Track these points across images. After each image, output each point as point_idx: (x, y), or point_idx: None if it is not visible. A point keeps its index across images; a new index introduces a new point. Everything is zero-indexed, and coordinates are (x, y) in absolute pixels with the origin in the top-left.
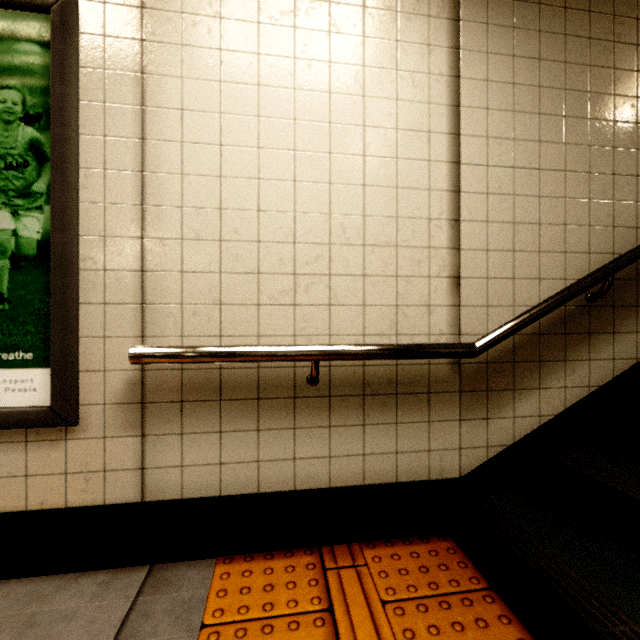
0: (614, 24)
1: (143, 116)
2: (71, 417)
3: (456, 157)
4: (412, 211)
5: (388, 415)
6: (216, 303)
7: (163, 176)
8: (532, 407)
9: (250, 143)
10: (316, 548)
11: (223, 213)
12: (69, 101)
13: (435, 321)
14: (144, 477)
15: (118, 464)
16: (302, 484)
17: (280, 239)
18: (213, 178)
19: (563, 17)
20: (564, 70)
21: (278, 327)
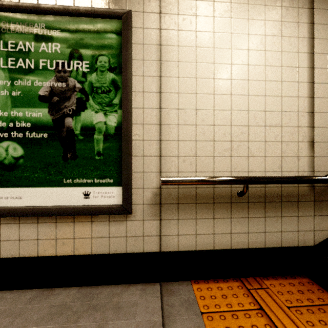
0: None
1: (160, 65)
2: (130, 210)
3: (312, 79)
4: (289, 108)
5: (277, 212)
6: (194, 155)
7: (169, 94)
8: None
9: (210, 76)
10: (237, 278)
11: (197, 111)
12: (129, 60)
13: (301, 164)
14: (161, 240)
15: (149, 233)
16: (234, 246)
17: (224, 124)
18: (192, 94)
19: None
20: None
21: (223, 167)
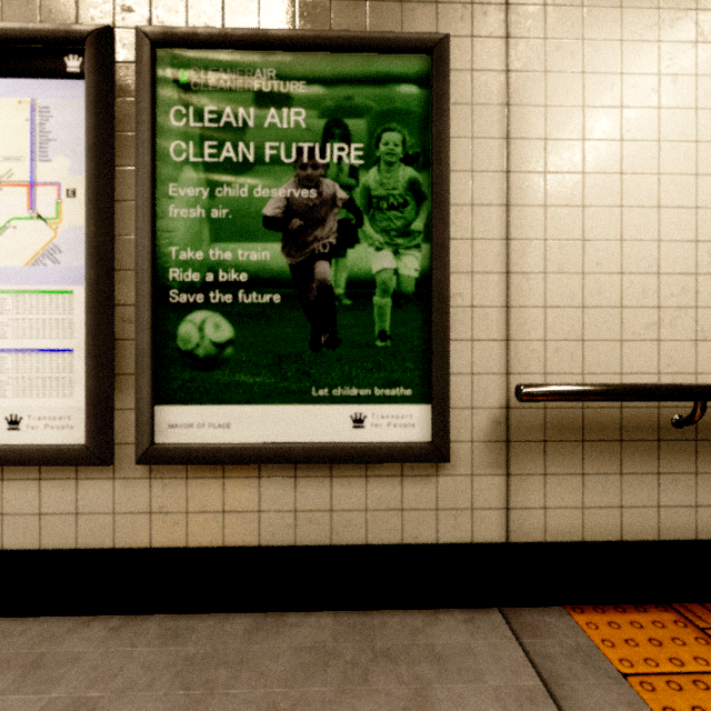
0: None
1: (507, 148)
2: (447, 453)
3: None
4: None
5: None
6: (578, 339)
7: (526, 209)
8: None
9: (612, 169)
10: (665, 605)
11: (585, 244)
12: (446, 139)
13: None
14: (508, 517)
15: (484, 503)
16: (666, 534)
17: (643, 270)
18: (575, 208)
19: None
20: None
21: (641, 364)
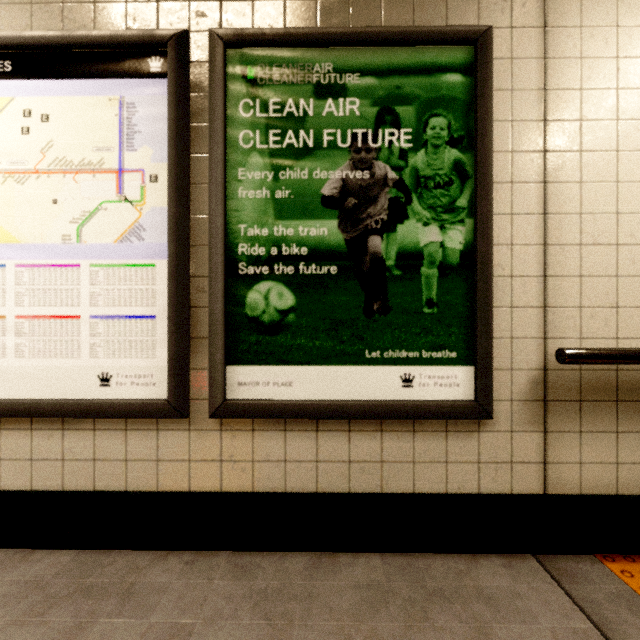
0: None
1: (545, 130)
2: (490, 411)
3: None
4: None
5: None
6: (612, 306)
7: (563, 185)
8: None
9: None
10: None
11: (619, 217)
12: (489, 122)
13: None
14: (546, 471)
15: (523, 457)
16: None
17: None
18: (609, 184)
19: None
20: None
21: None
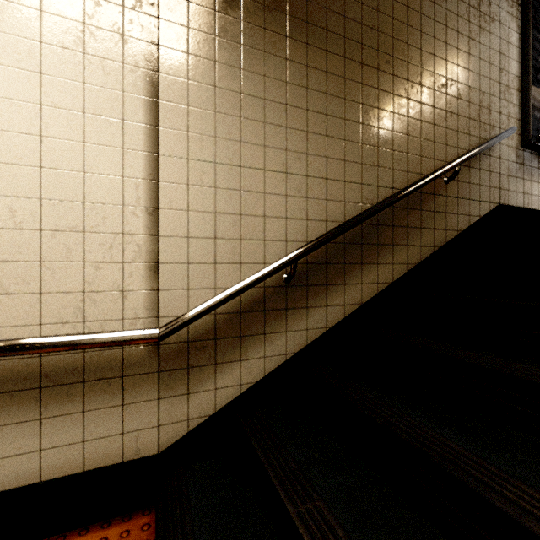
0: (308, 51)
1: None
2: None
3: (154, 148)
4: (103, 197)
5: (73, 404)
6: None
7: None
8: (234, 378)
9: None
10: None
11: None
12: None
13: (130, 306)
14: None
15: None
16: None
17: None
18: None
19: (263, 36)
20: (264, 82)
21: None
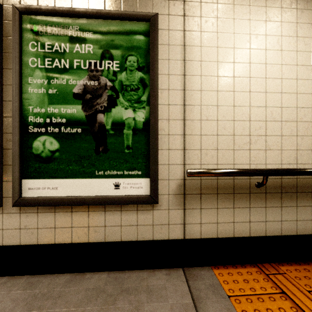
0: None
1: (184, 65)
2: (157, 200)
3: None
4: (304, 104)
5: (292, 202)
6: (215, 149)
7: (192, 91)
8: None
9: (230, 75)
10: (254, 264)
11: (218, 107)
12: (156, 60)
13: None
14: (185, 228)
15: (174, 221)
16: (253, 234)
17: (243, 119)
18: (214, 91)
19: None
20: None
21: (242, 160)
